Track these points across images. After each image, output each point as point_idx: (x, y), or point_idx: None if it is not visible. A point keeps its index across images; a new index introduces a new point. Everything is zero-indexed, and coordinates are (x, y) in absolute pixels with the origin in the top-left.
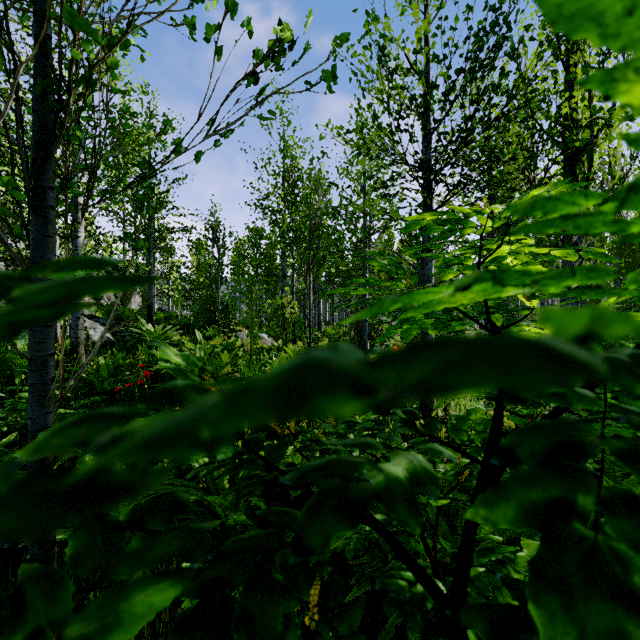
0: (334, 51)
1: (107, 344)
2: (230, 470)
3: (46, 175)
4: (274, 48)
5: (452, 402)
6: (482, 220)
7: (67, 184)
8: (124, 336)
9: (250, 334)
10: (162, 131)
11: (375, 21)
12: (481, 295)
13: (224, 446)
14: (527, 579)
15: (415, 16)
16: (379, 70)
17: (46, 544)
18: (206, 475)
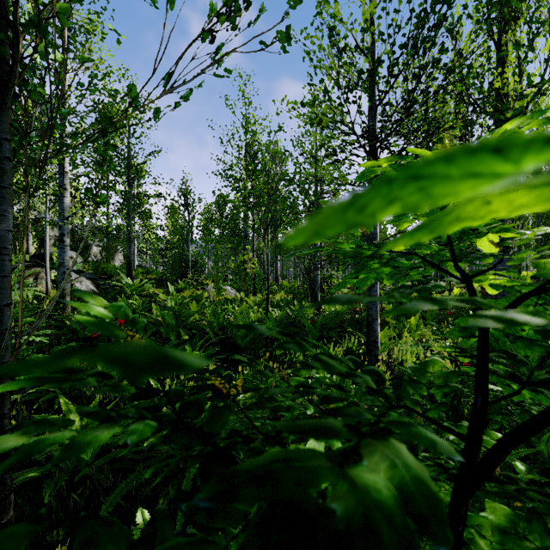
0: (288, 12)
1: None
2: None
3: (1, 126)
4: (229, 4)
5: (395, 347)
6: None
7: (26, 138)
8: (106, 288)
9: (215, 287)
10: (127, 95)
11: (326, 2)
12: (545, 198)
13: (146, 420)
14: (493, 545)
15: (362, 0)
16: (329, 50)
17: (1, 493)
18: (138, 444)
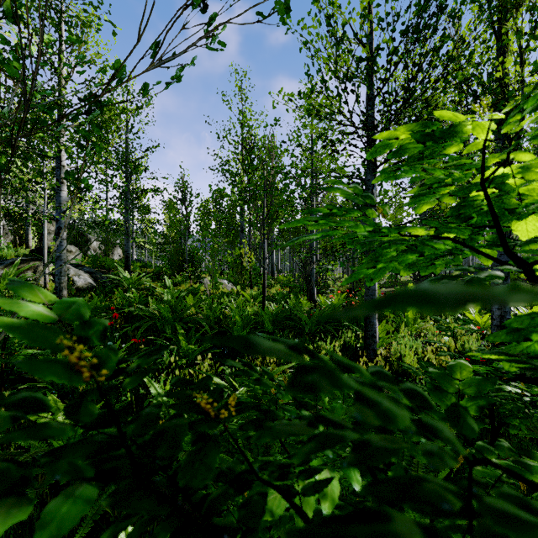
0: None
1: (89, 289)
2: (130, 483)
3: None
4: None
5: (393, 342)
6: (477, 131)
7: None
8: (104, 282)
9: (212, 280)
10: None
11: None
12: None
13: (80, 485)
14: None
15: None
16: (327, 40)
17: None
18: None
